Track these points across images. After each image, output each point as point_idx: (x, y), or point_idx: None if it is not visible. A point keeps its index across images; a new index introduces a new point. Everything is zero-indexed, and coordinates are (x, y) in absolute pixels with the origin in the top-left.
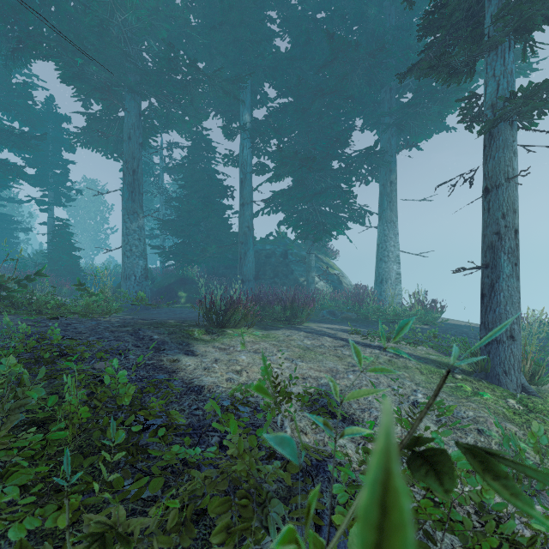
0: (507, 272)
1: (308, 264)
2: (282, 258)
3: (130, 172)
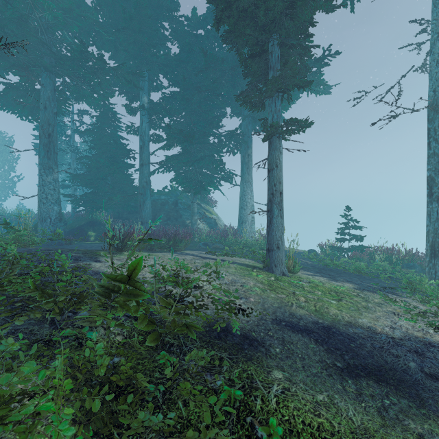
0: (276, 214)
1: (192, 210)
2: (174, 206)
3: (46, 135)
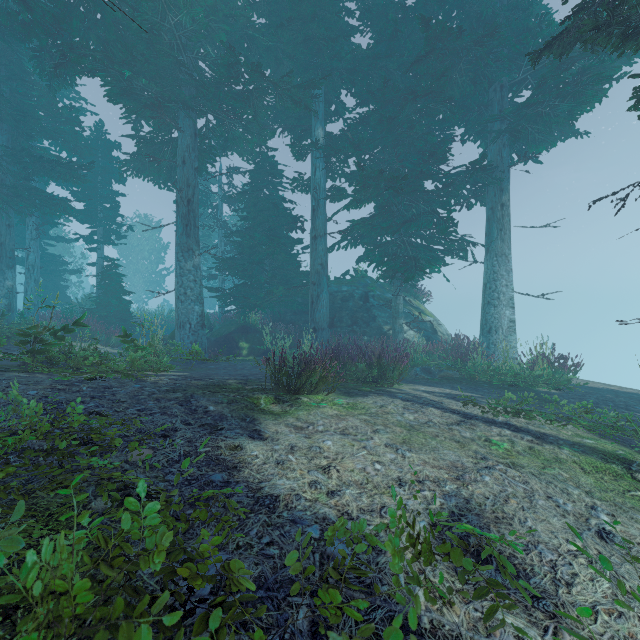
0: None
1: (394, 309)
2: (362, 302)
3: (185, 202)
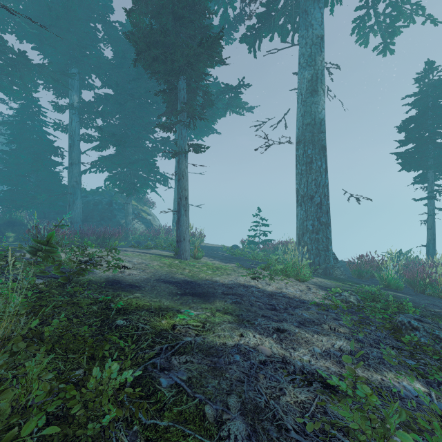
0: (183, 213)
1: (126, 211)
2: (108, 206)
3: None
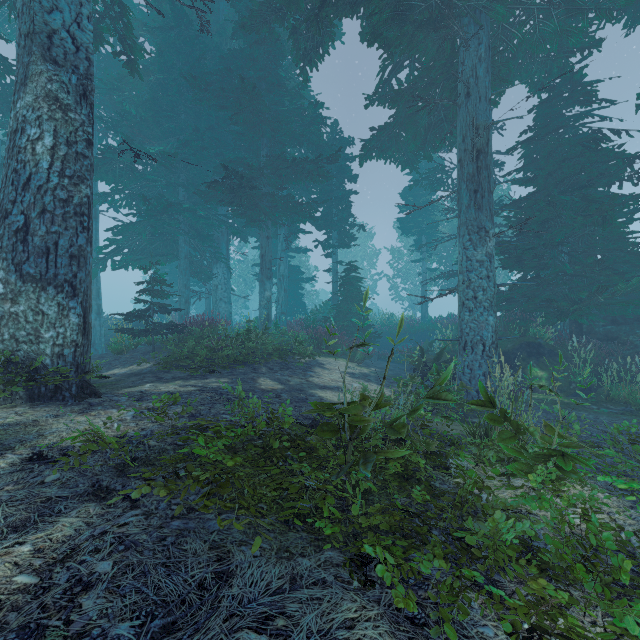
0: None
1: None
2: None
3: (472, 157)
